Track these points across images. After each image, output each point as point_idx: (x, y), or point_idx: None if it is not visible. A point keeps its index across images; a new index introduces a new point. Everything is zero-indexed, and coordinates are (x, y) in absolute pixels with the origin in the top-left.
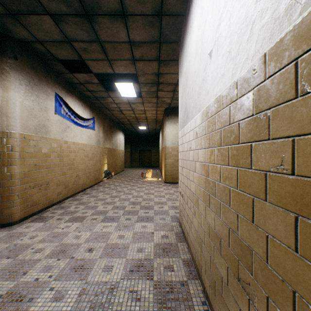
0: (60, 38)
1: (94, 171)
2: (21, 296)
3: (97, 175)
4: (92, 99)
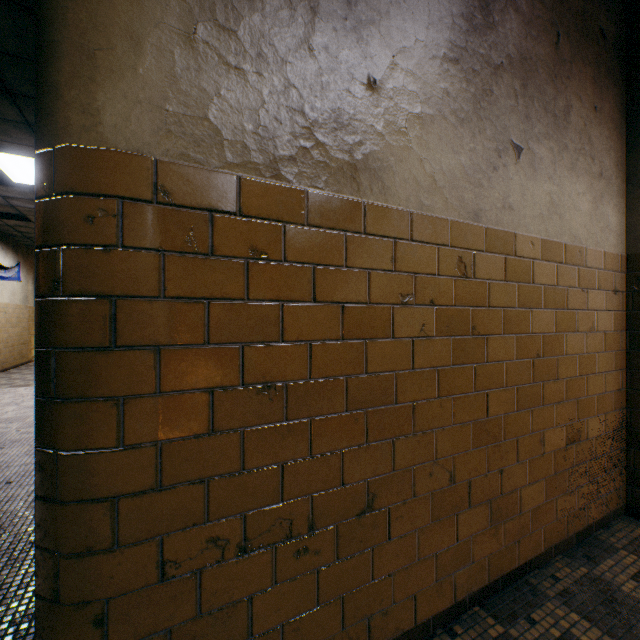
0: (3, 203)
1: (19, 344)
2: (9, 404)
3: (25, 351)
4: (20, 237)
